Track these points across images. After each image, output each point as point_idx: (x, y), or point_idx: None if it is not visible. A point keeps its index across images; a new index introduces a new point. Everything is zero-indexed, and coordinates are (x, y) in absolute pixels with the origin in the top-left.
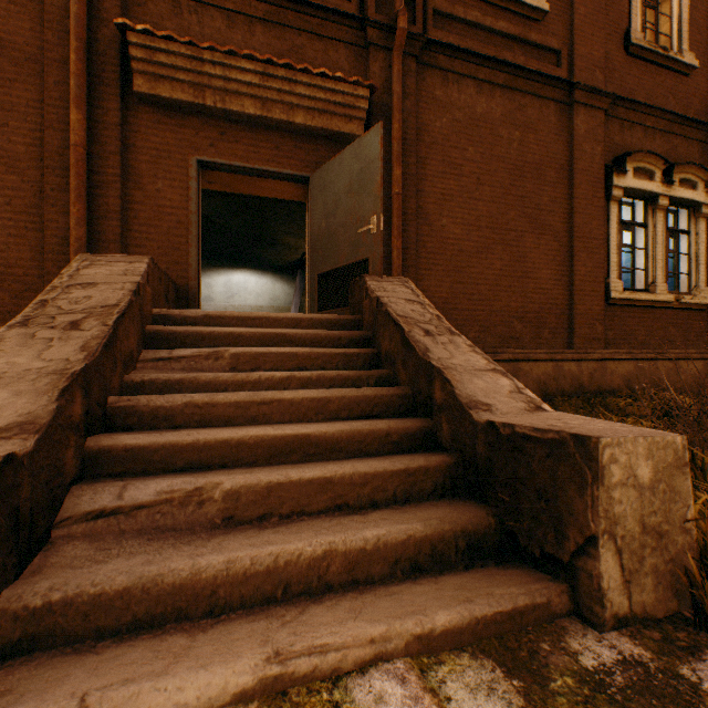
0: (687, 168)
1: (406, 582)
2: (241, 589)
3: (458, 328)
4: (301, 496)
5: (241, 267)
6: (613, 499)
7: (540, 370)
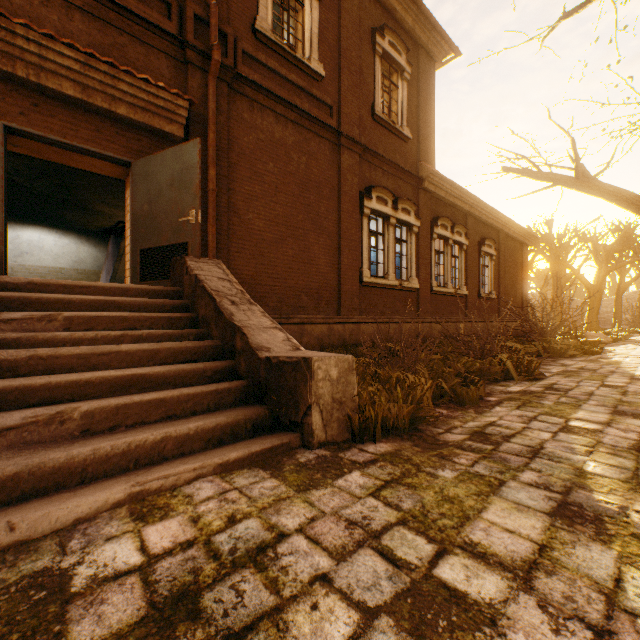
0: (405, 201)
1: (215, 448)
2: (105, 465)
3: (262, 298)
4: (142, 411)
5: (35, 223)
6: (319, 386)
7: (319, 330)
